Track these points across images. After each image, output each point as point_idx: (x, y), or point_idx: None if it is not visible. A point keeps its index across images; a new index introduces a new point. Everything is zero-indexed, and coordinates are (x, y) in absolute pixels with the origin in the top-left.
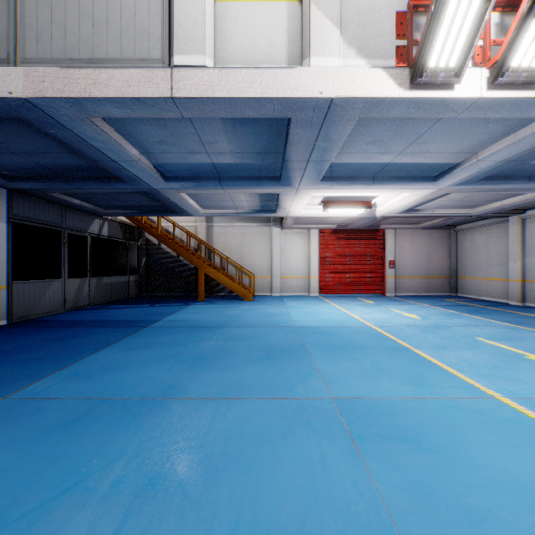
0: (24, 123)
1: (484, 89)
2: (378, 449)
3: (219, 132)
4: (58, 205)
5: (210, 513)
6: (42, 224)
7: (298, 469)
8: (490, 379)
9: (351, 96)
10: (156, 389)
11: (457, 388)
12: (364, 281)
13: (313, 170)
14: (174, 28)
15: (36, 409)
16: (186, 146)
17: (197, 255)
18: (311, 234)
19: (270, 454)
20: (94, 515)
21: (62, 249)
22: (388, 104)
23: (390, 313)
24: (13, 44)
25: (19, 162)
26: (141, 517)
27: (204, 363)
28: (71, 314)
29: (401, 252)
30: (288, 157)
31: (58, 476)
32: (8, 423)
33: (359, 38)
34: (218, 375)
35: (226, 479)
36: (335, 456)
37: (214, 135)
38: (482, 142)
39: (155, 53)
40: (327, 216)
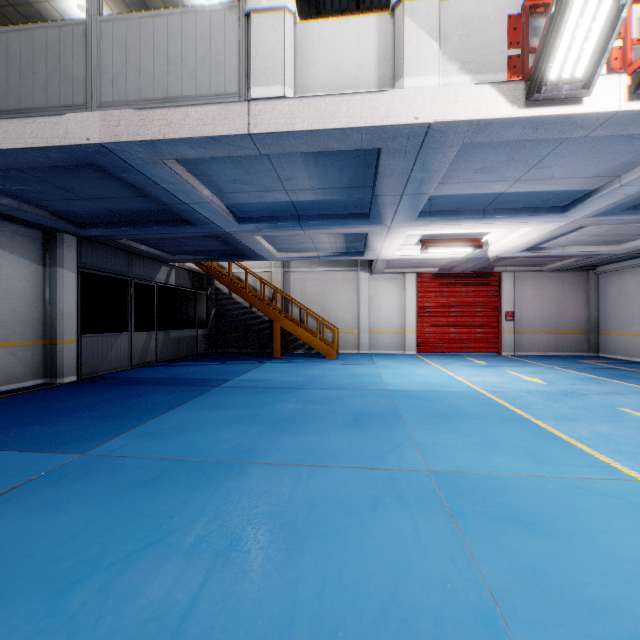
0: (97, 168)
1: (622, 100)
2: (482, 528)
3: (299, 167)
4: (124, 252)
5: (294, 578)
6: (109, 273)
7: (389, 542)
8: (632, 458)
9: (452, 120)
10: (232, 452)
11: (587, 467)
12: (474, 336)
13: (409, 205)
14: (251, 58)
15: (113, 466)
16: (263, 184)
17: (272, 306)
18: (406, 280)
19: (357, 525)
20: (179, 569)
21: (128, 300)
22: (498, 125)
23: (506, 376)
24: (89, 89)
25: (89, 208)
26: (225, 575)
27: (282, 427)
28: (138, 371)
29: (522, 300)
30: (378, 191)
31: (141, 531)
32: (89, 478)
33: (462, 51)
34: (299, 441)
35: (310, 546)
36: (431, 532)
37: (293, 170)
38: (625, 162)
39: (232, 87)
40: (426, 258)
